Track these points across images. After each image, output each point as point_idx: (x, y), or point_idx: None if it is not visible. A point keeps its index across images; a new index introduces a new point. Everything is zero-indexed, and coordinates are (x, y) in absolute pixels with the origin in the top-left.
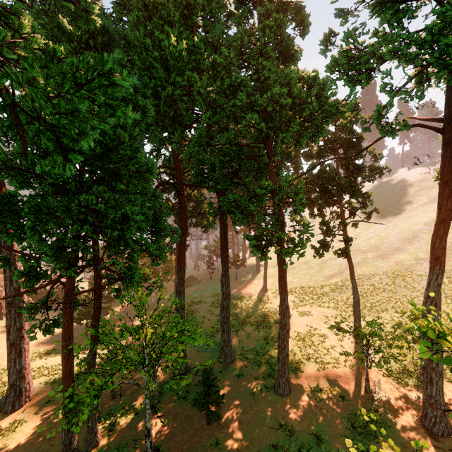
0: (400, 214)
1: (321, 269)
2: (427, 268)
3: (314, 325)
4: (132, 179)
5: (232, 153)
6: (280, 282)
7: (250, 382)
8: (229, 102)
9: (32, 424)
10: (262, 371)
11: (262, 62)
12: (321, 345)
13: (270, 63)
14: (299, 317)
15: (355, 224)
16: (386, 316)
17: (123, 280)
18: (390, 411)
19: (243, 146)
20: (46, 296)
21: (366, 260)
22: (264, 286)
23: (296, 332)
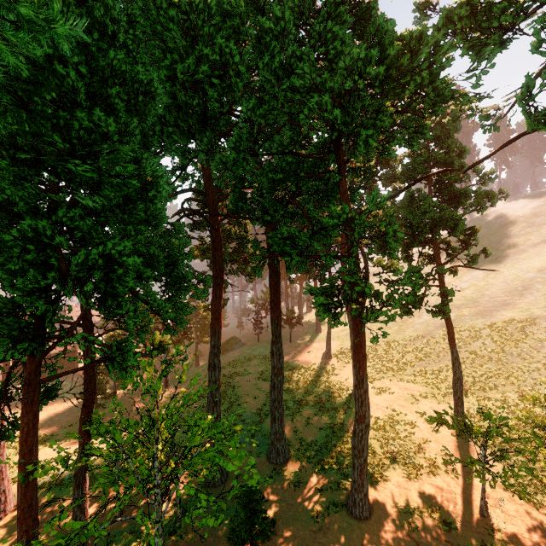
0: (502, 258)
1: (401, 329)
2: None
3: (397, 408)
4: (103, 188)
5: (287, 167)
6: (357, 356)
7: (312, 495)
8: (283, 85)
9: None
10: (328, 478)
11: (332, 28)
12: (409, 437)
13: (344, 31)
14: (375, 395)
15: (454, 271)
16: (496, 396)
17: (110, 362)
18: None
19: (303, 157)
20: (5, 381)
21: (462, 318)
22: (327, 351)
23: (373, 418)
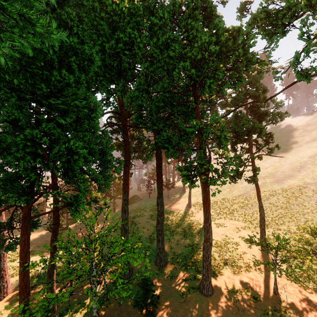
0: (289, 149)
1: (231, 190)
2: (314, 190)
3: (228, 235)
4: (70, 114)
5: (166, 99)
6: (205, 204)
7: (180, 283)
8: (164, 55)
9: (6, 316)
10: (189, 274)
11: (191, 23)
12: (235, 251)
13: (198, 24)
14: (216, 228)
15: (260, 157)
16: (284, 228)
17: (70, 207)
18: (296, 312)
19: (175, 94)
20: (10, 218)
21: (266, 184)
22: (189, 203)
23: (214, 240)
